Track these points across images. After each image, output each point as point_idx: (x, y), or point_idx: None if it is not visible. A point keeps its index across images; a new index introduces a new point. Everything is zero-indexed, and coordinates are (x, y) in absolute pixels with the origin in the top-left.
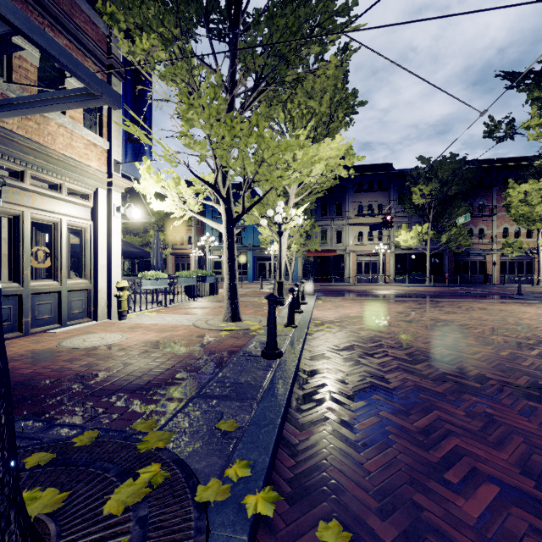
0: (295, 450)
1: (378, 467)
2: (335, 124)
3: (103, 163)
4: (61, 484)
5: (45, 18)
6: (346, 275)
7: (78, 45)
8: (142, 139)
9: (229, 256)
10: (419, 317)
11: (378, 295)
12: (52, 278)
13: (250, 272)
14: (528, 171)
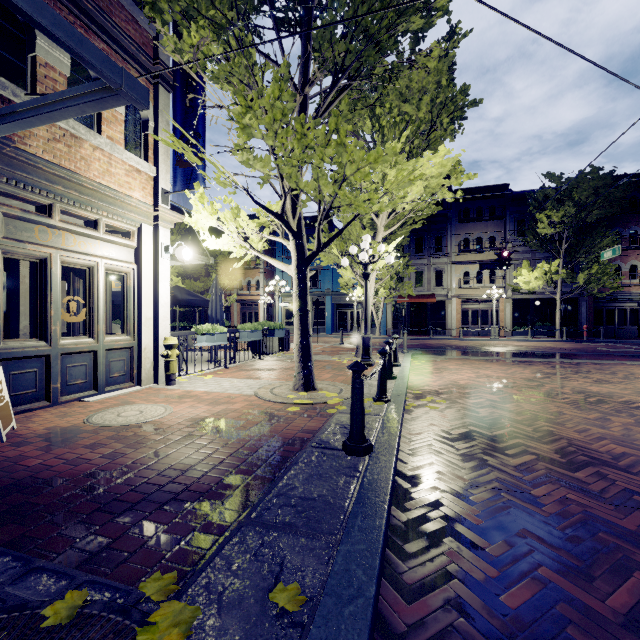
0: None
1: None
2: (438, 132)
3: (149, 194)
4: None
5: (77, 16)
6: (448, 326)
7: (117, 49)
8: (188, 157)
9: (300, 306)
10: (558, 387)
11: (493, 354)
12: (88, 334)
13: (328, 322)
14: None
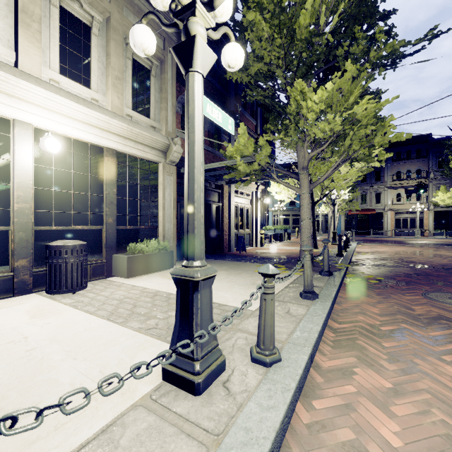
0: (353, 268)
1: (374, 270)
2: (370, 136)
3: None
4: None
5: None
6: (385, 229)
7: (249, 136)
8: None
9: (312, 219)
10: (427, 253)
11: (407, 243)
12: (242, 228)
13: None
14: None
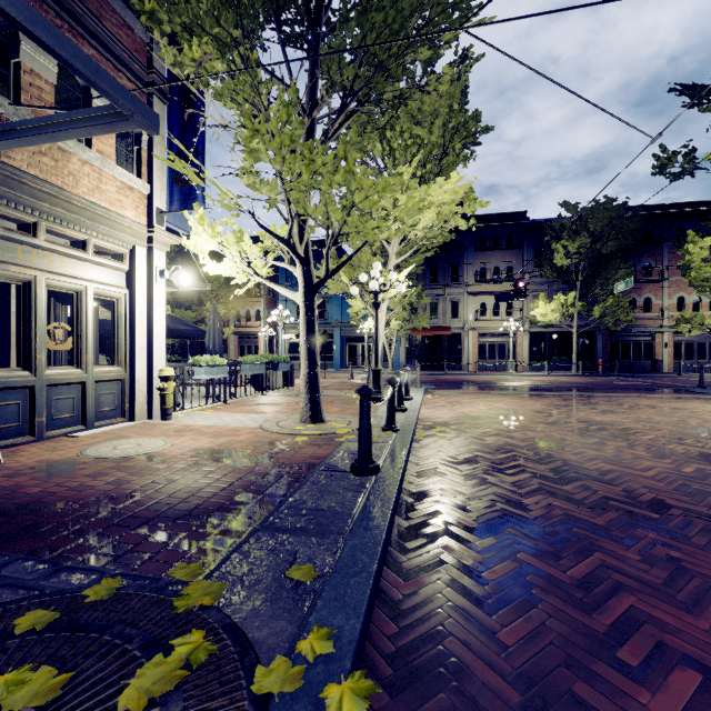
0: (398, 610)
1: (518, 638)
2: (450, 158)
3: (142, 213)
4: (62, 660)
5: (64, 20)
6: (464, 361)
7: (108, 56)
8: (191, 178)
9: (307, 335)
10: (565, 417)
11: (507, 388)
12: (75, 364)
13: (336, 357)
14: None
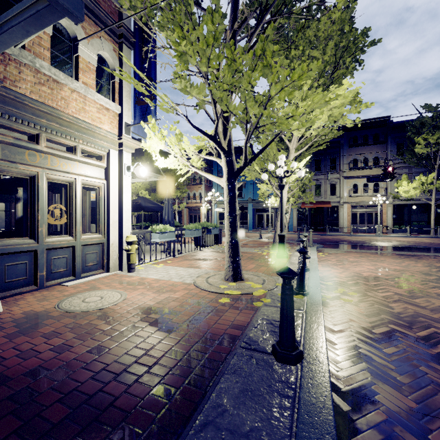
0: None
1: None
2: (340, 71)
3: (115, 126)
4: None
5: None
6: (340, 225)
7: (90, 15)
8: (137, 88)
9: (230, 211)
10: None
11: (382, 248)
12: (68, 233)
13: (250, 222)
14: None
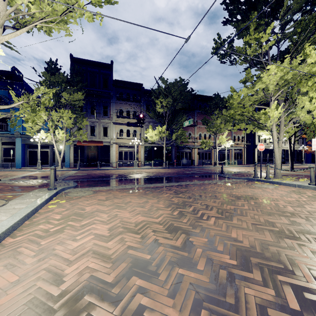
0: None
1: None
2: None
3: None
4: None
5: None
6: (111, 161)
7: None
8: None
9: None
10: (210, 245)
11: (134, 181)
12: None
13: (17, 159)
14: (212, 102)
